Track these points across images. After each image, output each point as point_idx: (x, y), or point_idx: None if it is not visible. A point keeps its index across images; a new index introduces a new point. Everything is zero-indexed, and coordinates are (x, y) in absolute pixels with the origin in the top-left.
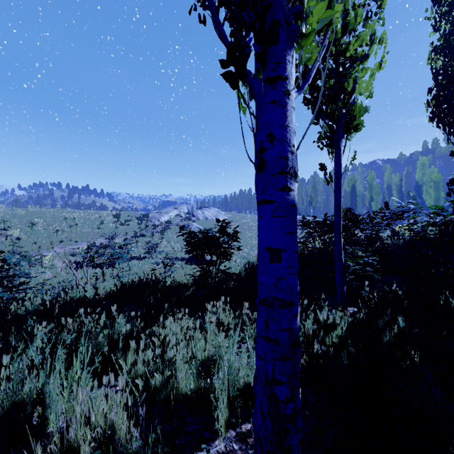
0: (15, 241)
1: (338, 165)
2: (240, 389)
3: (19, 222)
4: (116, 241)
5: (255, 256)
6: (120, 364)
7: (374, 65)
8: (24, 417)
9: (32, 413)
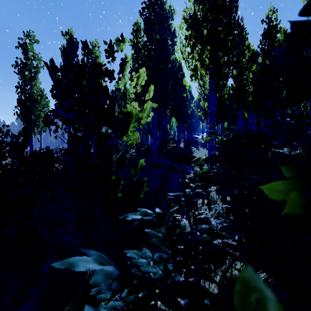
0: None
1: (41, 138)
2: None
3: None
4: None
5: None
6: None
7: None
8: None
9: None
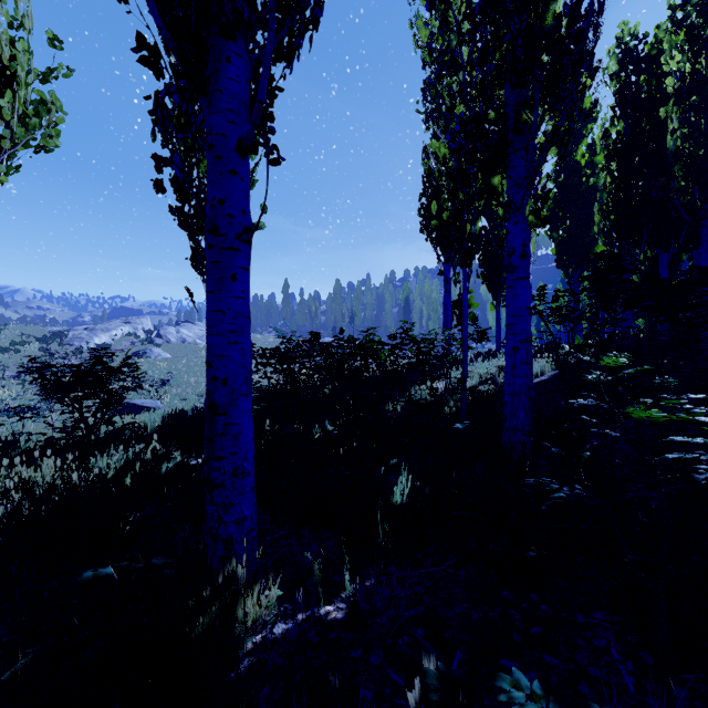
0: None
1: None
2: None
3: None
4: None
5: None
6: None
7: None
8: None
9: None
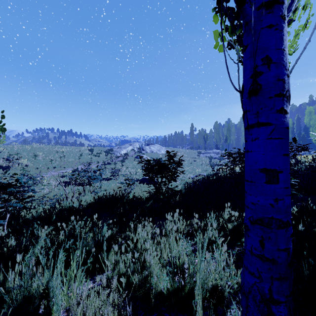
0: (24, 167)
1: None
2: (208, 290)
3: (27, 154)
4: (91, 167)
5: (190, 178)
6: (104, 261)
7: (298, 27)
8: (33, 309)
9: (40, 305)
